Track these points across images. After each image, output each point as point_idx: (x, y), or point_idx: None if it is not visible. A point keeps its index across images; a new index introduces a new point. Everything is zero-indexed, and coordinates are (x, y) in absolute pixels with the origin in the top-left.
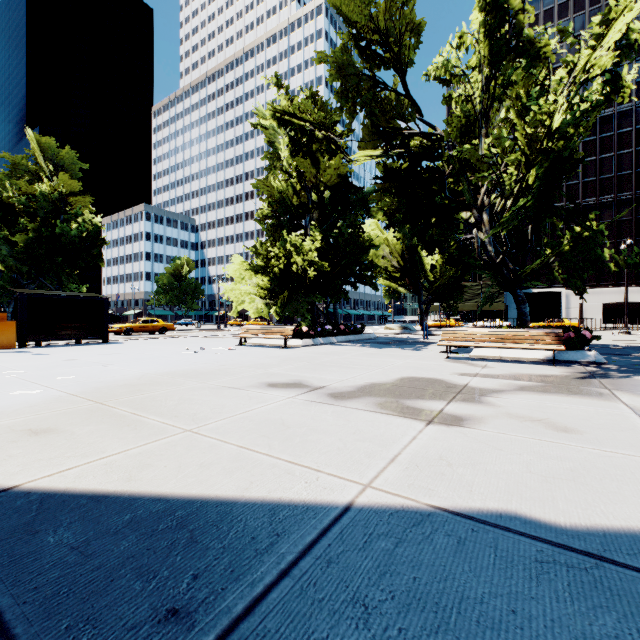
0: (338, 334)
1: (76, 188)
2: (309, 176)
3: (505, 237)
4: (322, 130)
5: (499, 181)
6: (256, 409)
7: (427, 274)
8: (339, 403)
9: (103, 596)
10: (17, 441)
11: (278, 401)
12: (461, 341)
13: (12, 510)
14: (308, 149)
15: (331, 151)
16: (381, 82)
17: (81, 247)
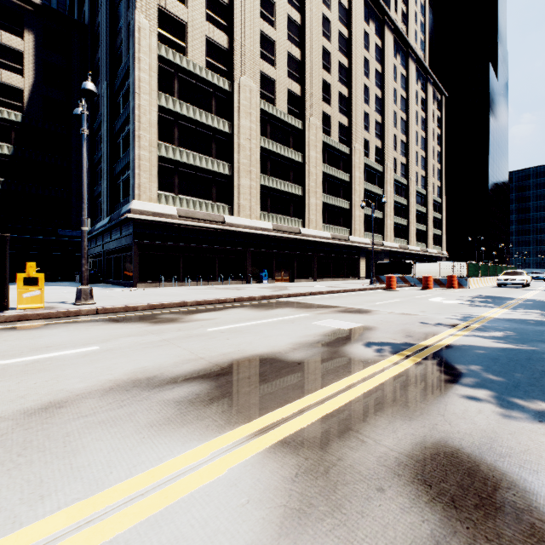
0: None
1: None
2: None
3: None
4: None
5: None
6: None
7: None
8: None
9: None
10: None
11: None
12: None
13: None
14: None
15: None
16: None
17: None
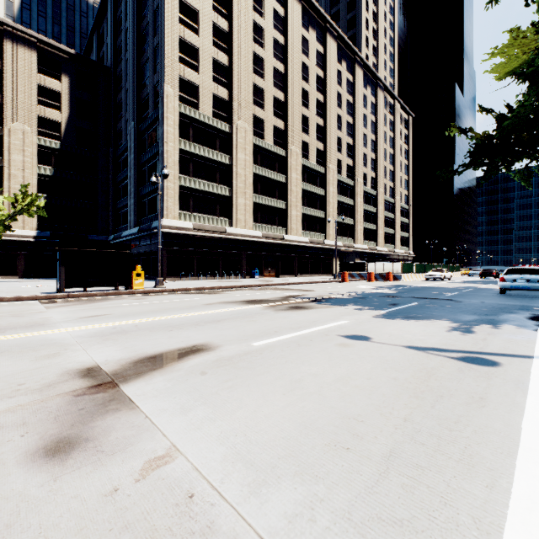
0: None
1: None
2: None
3: None
4: None
5: None
6: None
7: None
8: None
9: None
10: None
11: None
12: None
13: None
14: None
15: None
16: None
17: None
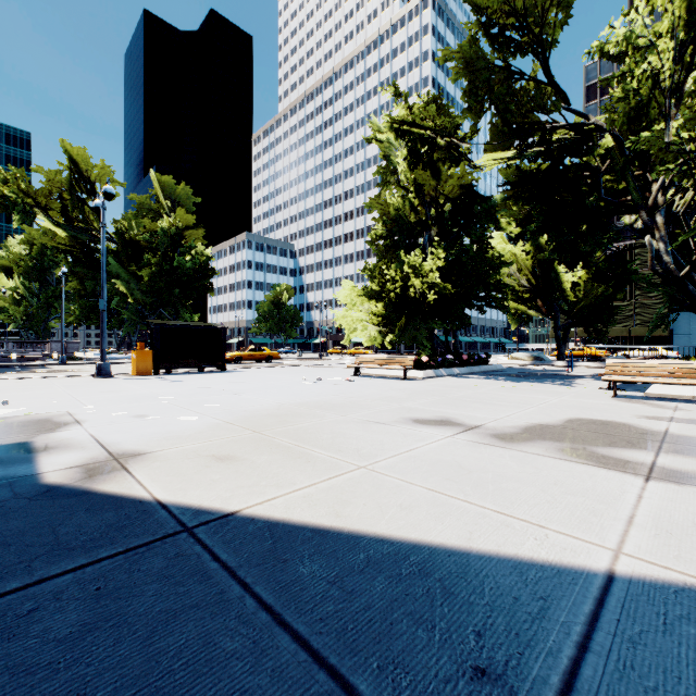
0: (460, 365)
1: (190, 222)
2: (428, 189)
3: (695, 243)
4: (445, 136)
5: (692, 173)
6: (419, 448)
7: (566, 293)
8: (511, 446)
9: (393, 639)
10: (210, 466)
11: (438, 440)
12: (624, 375)
13: (249, 535)
14: (428, 159)
15: (452, 159)
16: (517, 72)
17: (194, 278)
